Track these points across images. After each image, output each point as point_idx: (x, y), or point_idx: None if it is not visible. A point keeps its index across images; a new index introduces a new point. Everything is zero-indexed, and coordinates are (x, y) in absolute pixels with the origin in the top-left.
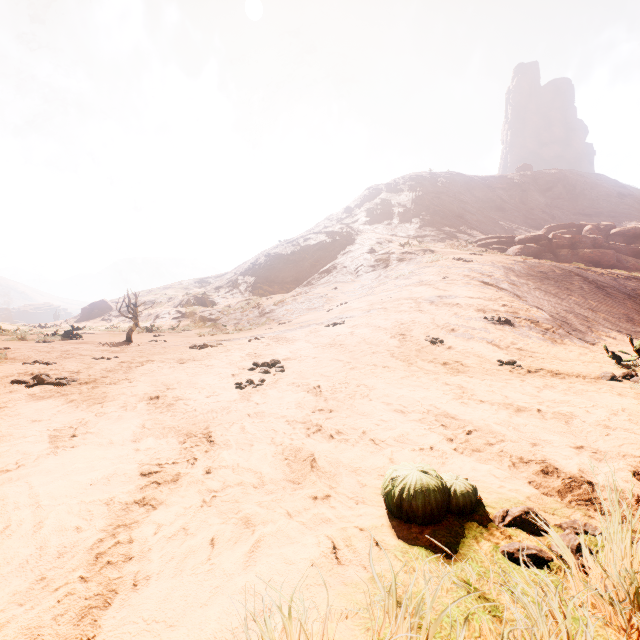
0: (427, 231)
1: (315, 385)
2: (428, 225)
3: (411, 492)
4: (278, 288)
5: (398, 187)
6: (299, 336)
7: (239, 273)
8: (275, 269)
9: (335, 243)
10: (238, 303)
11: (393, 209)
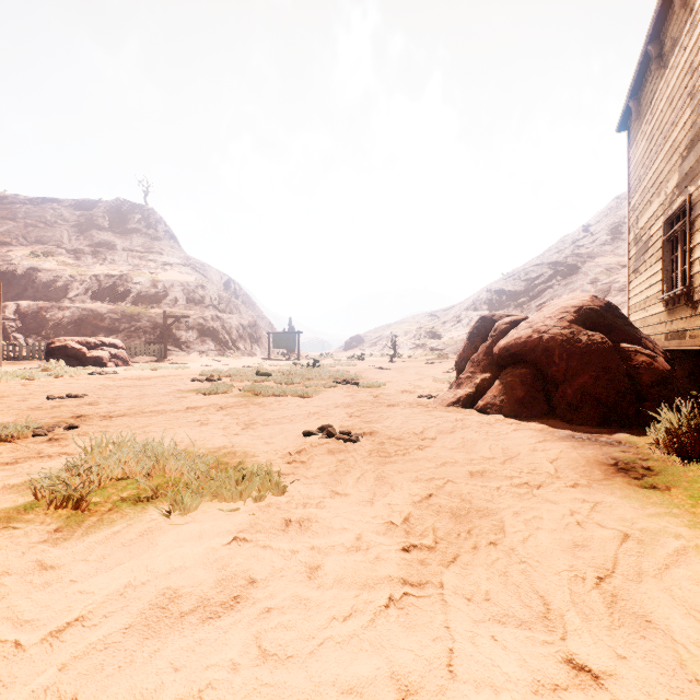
0: None
1: None
2: None
3: None
4: None
5: None
6: None
7: (462, 309)
8: (495, 303)
9: (556, 274)
10: (459, 336)
11: None
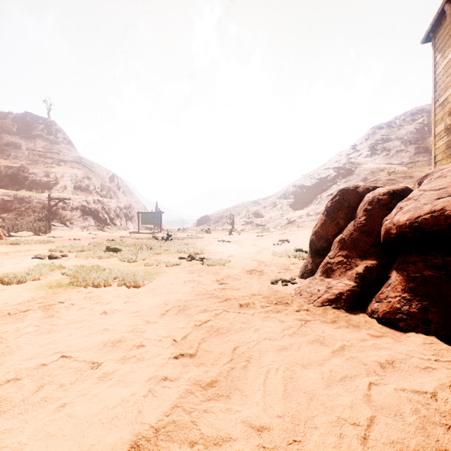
0: (420, 157)
1: (297, 245)
2: (422, 152)
3: (296, 249)
4: (300, 206)
5: (398, 123)
6: (301, 232)
7: (276, 198)
8: (298, 194)
9: (339, 175)
10: (276, 216)
11: (391, 142)
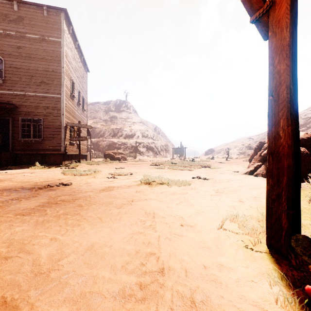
0: None
1: None
2: None
3: None
4: None
5: None
6: None
7: (266, 135)
8: None
9: None
10: None
11: None
